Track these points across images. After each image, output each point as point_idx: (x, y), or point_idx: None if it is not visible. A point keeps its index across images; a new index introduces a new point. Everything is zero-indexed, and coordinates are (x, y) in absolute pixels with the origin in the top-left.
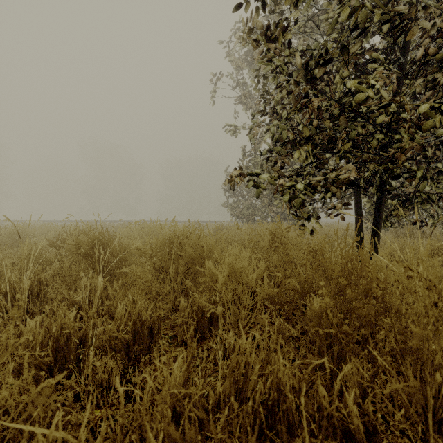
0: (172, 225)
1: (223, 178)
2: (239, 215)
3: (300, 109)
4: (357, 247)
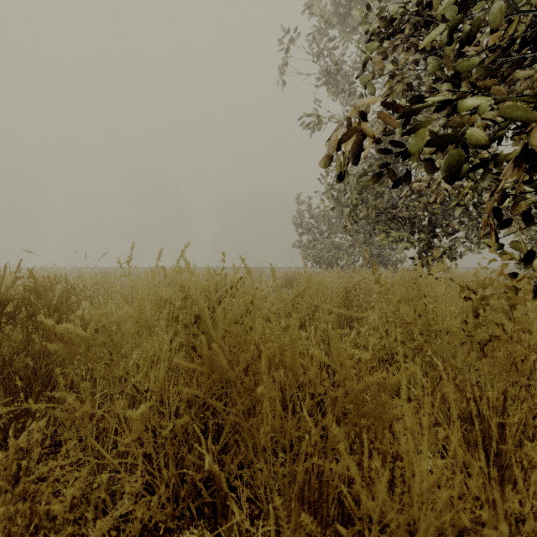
0: (180, 271)
1: (291, 215)
2: (317, 259)
3: None
4: None
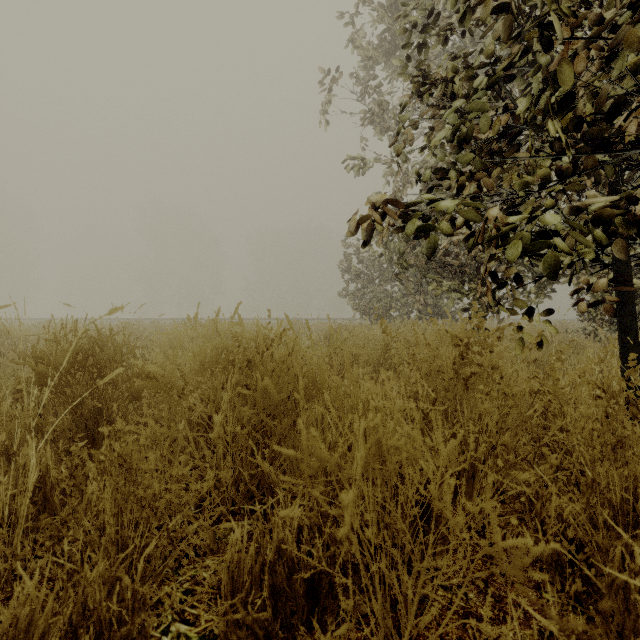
0: (234, 324)
1: (339, 257)
2: (366, 310)
3: (564, 3)
4: (624, 370)
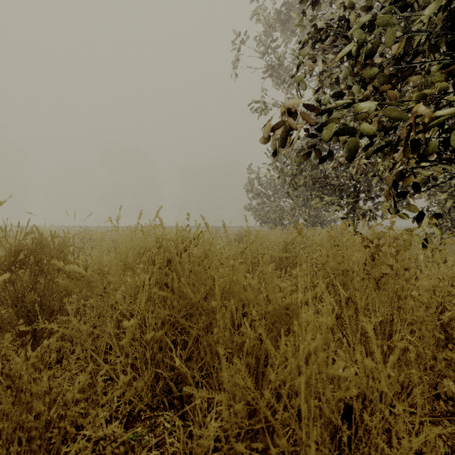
0: (155, 227)
1: (244, 182)
2: (264, 219)
3: None
4: None
